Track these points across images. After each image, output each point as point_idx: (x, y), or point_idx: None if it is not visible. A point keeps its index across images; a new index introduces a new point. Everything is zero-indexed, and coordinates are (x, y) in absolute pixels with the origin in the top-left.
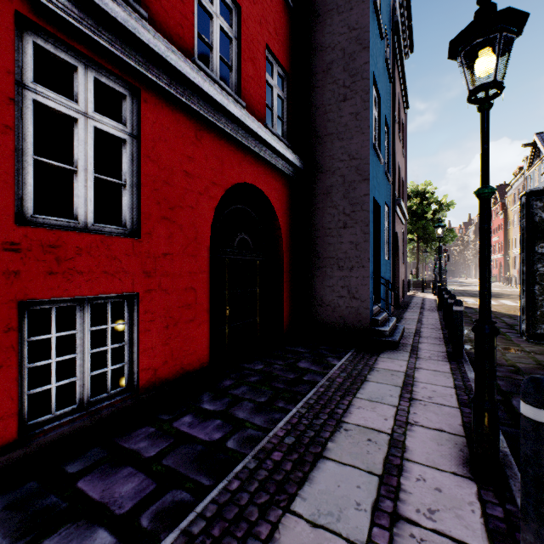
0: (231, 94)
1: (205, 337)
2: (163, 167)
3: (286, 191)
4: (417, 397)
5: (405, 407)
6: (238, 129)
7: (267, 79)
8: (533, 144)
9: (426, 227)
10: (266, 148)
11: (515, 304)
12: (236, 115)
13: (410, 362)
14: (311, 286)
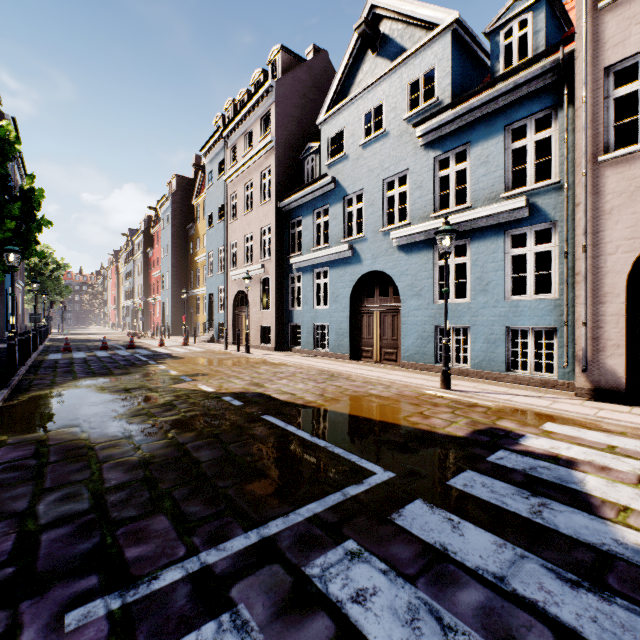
0: None
1: None
2: None
3: None
4: None
5: None
6: None
7: None
8: (128, 235)
9: (45, 282)
10: None
11: (95, 336)
12: None
13: None
14: None
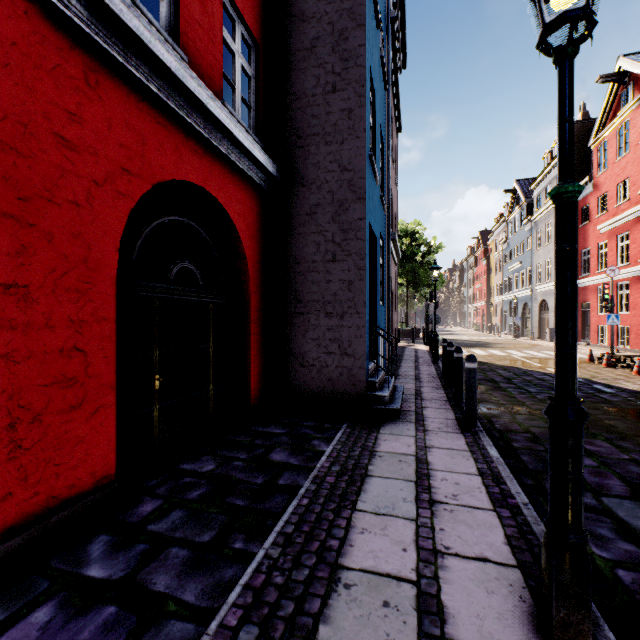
0: (161, 32)
1: (107, 433)
2: (1, 116)
3: (255, 206)
4: (439, 497)
5: (427, 520)
6: (173, 92)
7: (225, 38)
8: (513, 190)
9: (416, 270)
10: (223, 136)
11: (504, 354)
12: (168, 64)
13: (419, 438)
14: (290, 339)
